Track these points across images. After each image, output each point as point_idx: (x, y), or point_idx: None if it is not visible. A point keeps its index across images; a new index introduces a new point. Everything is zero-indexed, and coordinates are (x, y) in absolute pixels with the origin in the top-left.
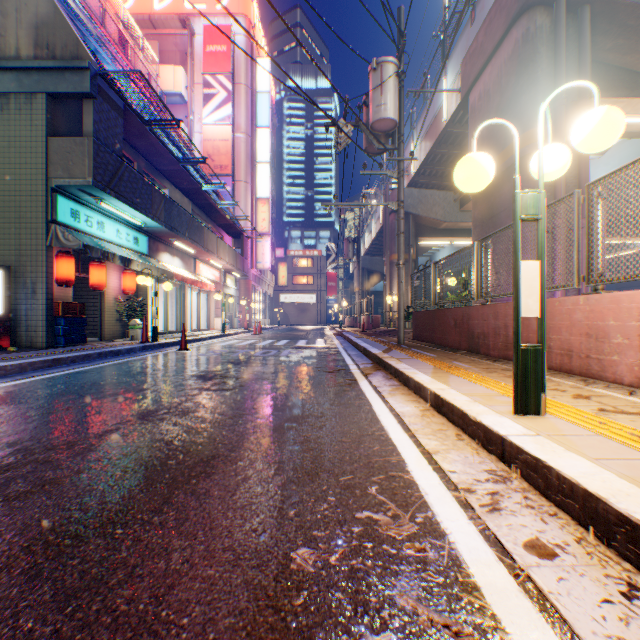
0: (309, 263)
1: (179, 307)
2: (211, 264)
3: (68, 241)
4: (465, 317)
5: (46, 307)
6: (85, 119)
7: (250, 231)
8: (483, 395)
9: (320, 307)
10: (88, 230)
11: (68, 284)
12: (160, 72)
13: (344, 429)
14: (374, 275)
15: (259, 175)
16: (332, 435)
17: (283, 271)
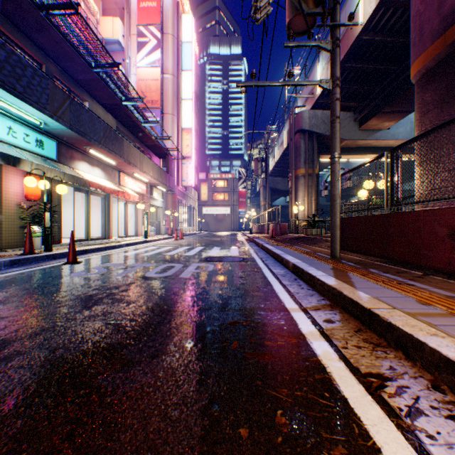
0: (225, 184)
1: (104, 215)
2: (137, 178)
3: None
4: None
5: None
6: None
7: (176, 155)
8: None
9: (233, 217)
10: None
11: None
12: (101, 22)
13: None
14: (276, 192)
15: (184, 109)
16: None
17: (204, 189)
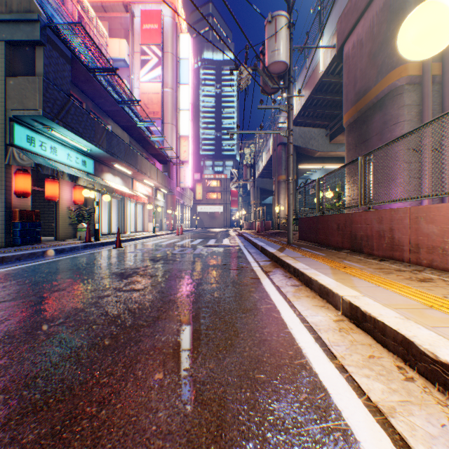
0: (218, 184)
1: (120, 215)
2: (145, 183)
3: (23, 160)
4: (348, 222)
5: (5, 214)
6: (37, 62)
7: (175, 160)
8: (408, 307)
9: (226, 215)
10: (42, 153)
11: (25, 195)
12: (109, 43)
13: (255, 354)
14: (265, 192)
15: (181, 119)
16: (241, 366)
17: (199, 189)
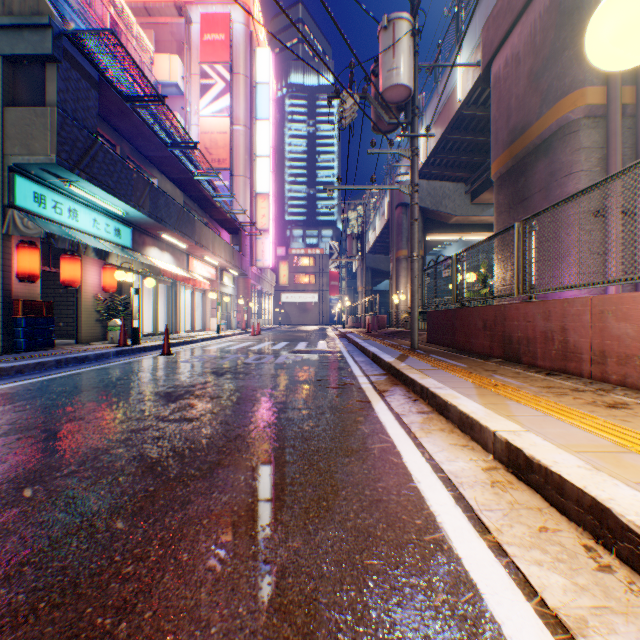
0: (311, 262)
1: (170, 306)
2: (206, 261)
3: (27, 229)
4: (499, 317)
5: (1, 306)
6: (48, 87)
7: (249, 228)
8: (596, 450)
9: (322, 307)
10: (56, 218)
11: (31, 279)
12: (155, 61)
13: (364, 524)
14: (378, 274)
15: (259, 169)
16: (342, 546)
17: (284, 270)
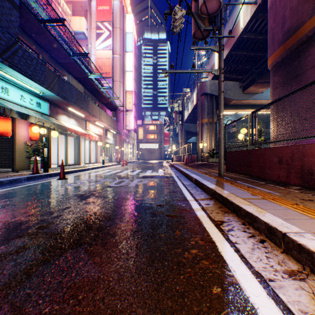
0: (155, 127)
1: (76, 149)
2: (97, 125)
3: None
4: (297, 154)
5: None
6: None
7: (122, 108)
8: None
9: (160, 150)
10: None
11: None
12: (72, 20)
13: None
14: (189, 133)
15: (127, 78)
16: None
17: (141, 131)
